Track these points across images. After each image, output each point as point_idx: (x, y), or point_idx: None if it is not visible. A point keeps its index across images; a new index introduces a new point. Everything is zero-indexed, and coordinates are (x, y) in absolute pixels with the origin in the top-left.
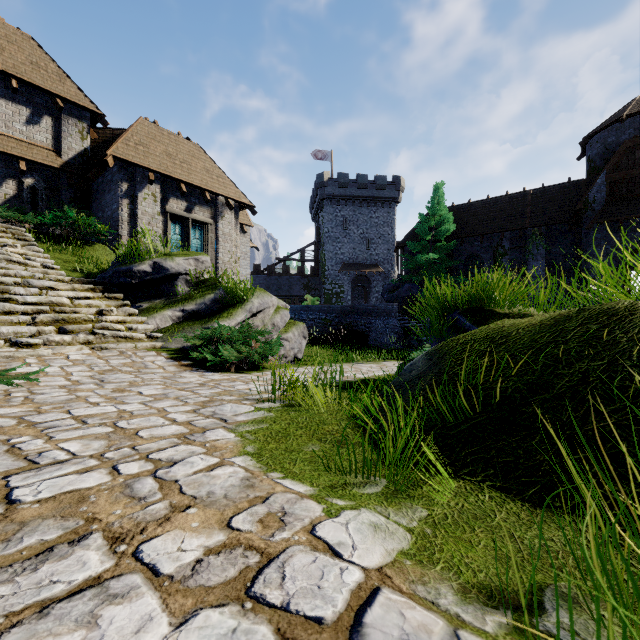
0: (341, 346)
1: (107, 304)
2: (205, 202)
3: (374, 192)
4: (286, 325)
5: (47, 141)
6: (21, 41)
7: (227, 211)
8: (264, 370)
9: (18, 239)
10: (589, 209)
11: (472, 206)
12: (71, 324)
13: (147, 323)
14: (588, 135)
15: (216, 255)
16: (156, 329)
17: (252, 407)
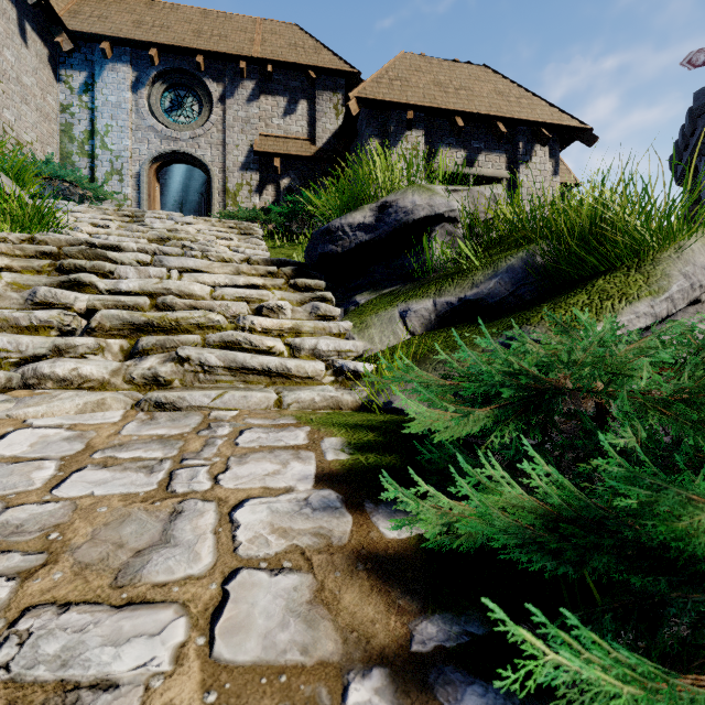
0: None
1: (283, 298)
2: (496, 140)
3: None
4: None
5: (302, 130)
6: (284, 31)
7: (535, 151)
8: None
9: (244, 235)
10: None
11: None
12: (170, 335)
13: (350, 337)
14: None
15: None
16: (368, 352)
17: None
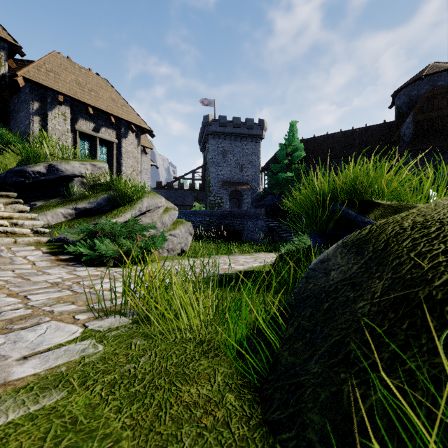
0: (221, 241)
1: None
2: (110, 124)
3: (245, 130)
4: (174, 223)
5: None
6: None
7: (130, 133)
8: (146, 263)
9: None
10: (401, 141)
11: (316, 139)
12: None
13: (37, 219)
14: (397, 90)
15: (120, 168)
16: (46, 225)
17: (79, 329)
